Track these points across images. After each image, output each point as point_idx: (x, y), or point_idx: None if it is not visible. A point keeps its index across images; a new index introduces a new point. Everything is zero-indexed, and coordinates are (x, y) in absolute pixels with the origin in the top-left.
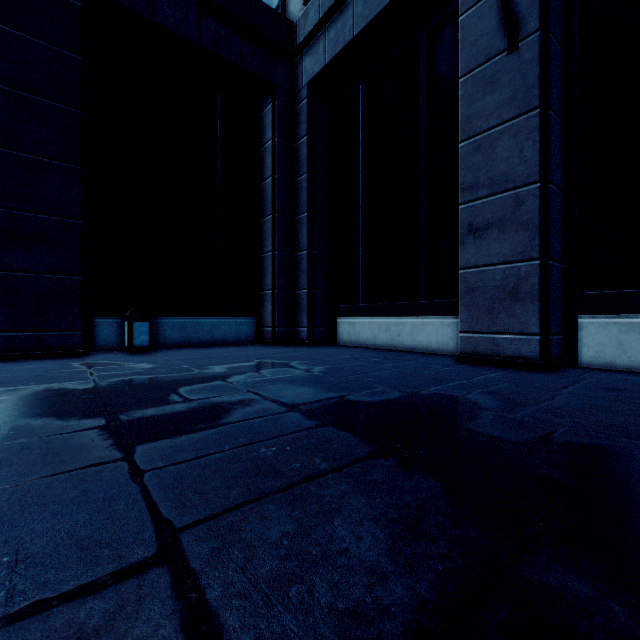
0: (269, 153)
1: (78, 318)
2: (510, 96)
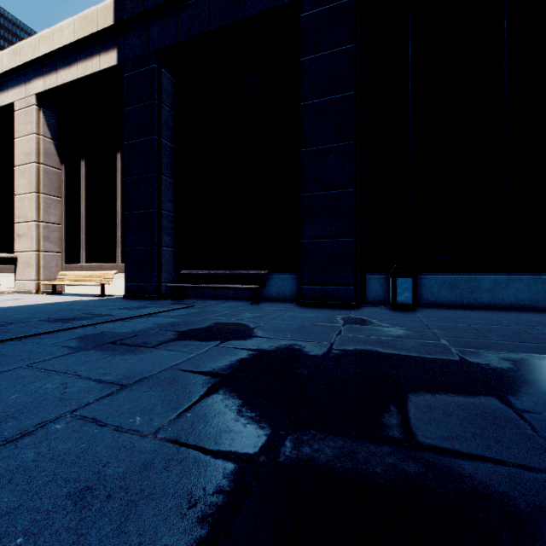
0: None
1: (350, 274)
2: None
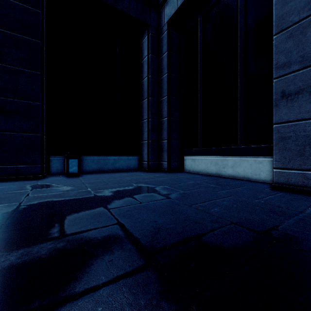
0: (146, 63)
1: (38, 157)
2: None
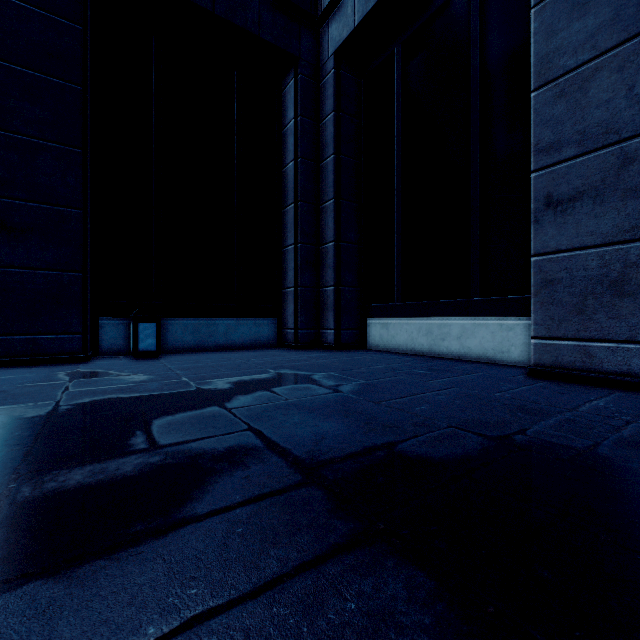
0: (291, 134)
1: (76, 319)
2: (612, 16)
